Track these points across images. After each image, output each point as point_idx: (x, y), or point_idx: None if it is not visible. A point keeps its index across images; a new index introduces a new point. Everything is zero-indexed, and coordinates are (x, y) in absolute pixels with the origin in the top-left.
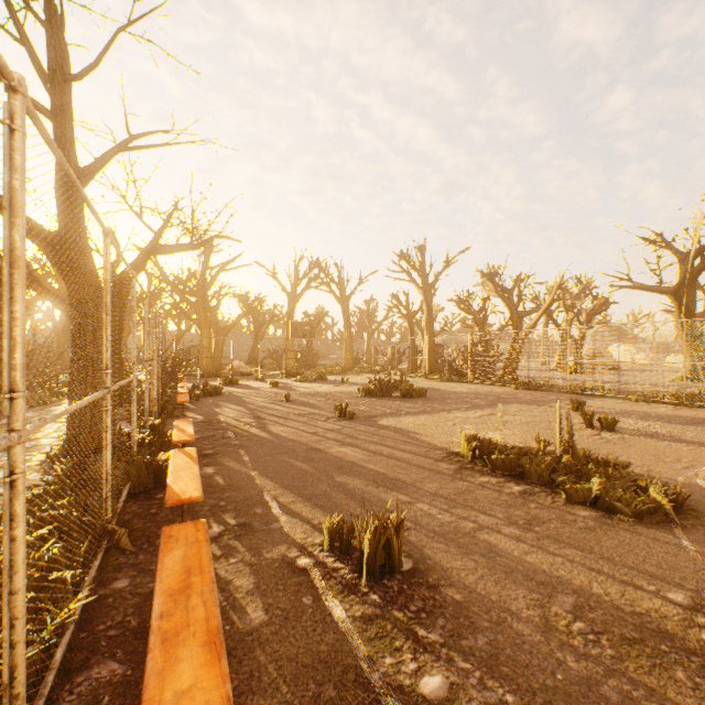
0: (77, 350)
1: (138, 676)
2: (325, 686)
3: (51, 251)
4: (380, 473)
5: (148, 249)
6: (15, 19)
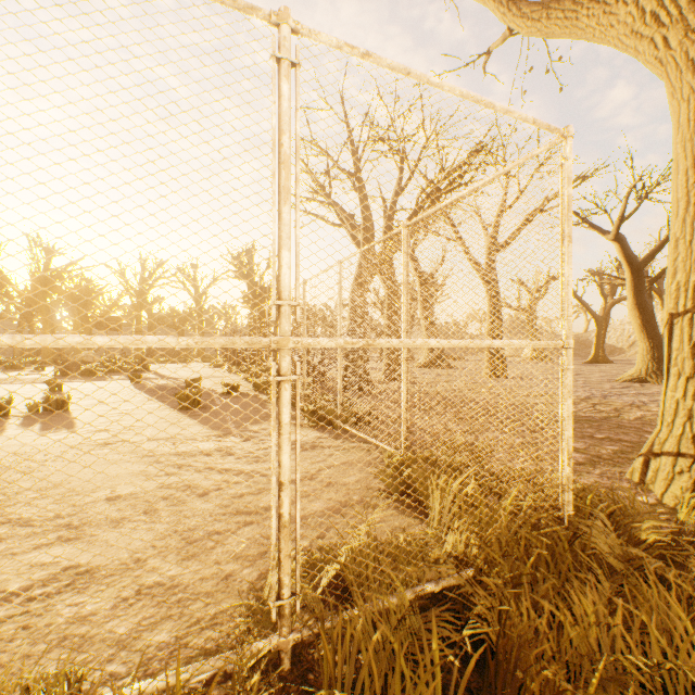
0: None
1: None
2: None
3: None
4: None
5: None
6: None
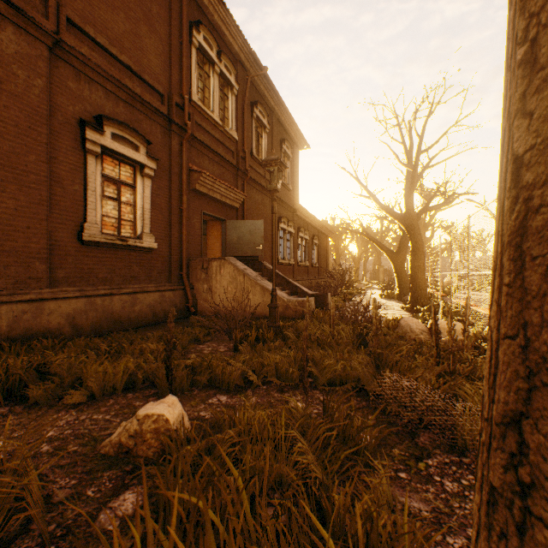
0: (413, 263)
1: None
2: None
3: (401, 222)
4: None
5: (421, 210)
6: (402, 137)
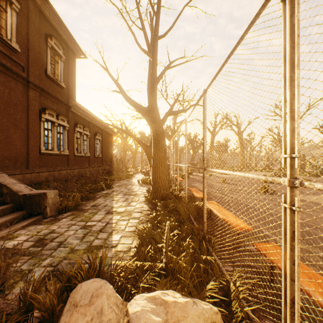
0: (155, 155)
1: None
2: None
3: (145, 115)
4: None
5: (167, 113)
6: (141, 19)
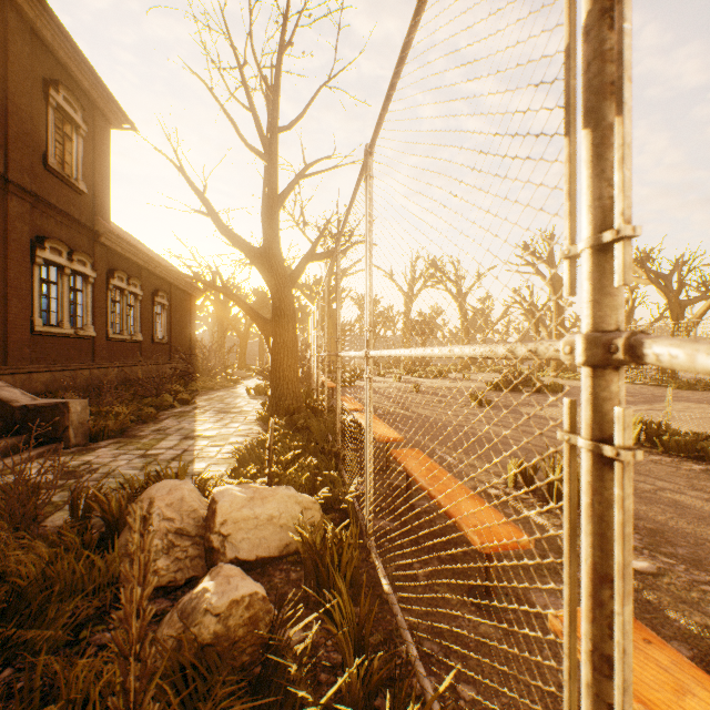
0: (277, 337)
1: (406, 529)
2: (547, 552)
3: (258, 262)
4: (537, 445)
5: (306, 257)
6: (248, 94)
